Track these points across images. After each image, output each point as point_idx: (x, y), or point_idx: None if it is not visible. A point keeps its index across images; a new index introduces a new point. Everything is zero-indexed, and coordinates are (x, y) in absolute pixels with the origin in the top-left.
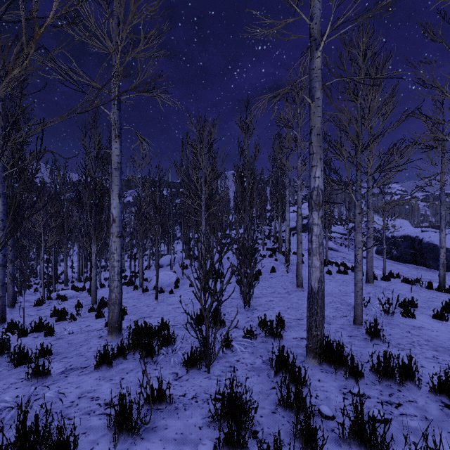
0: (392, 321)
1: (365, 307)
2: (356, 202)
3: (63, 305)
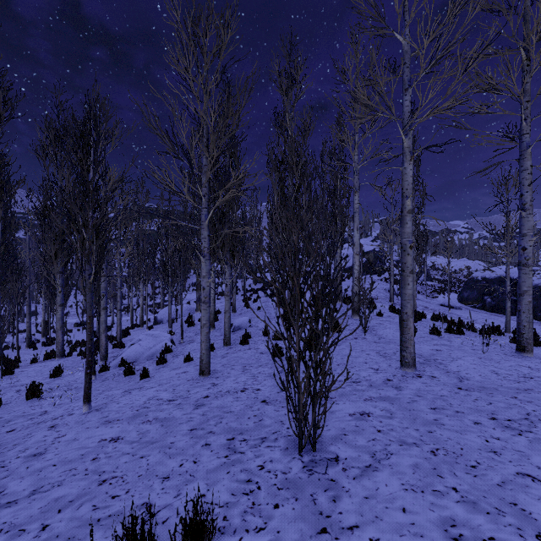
0: None
1: None
2: None
3: None
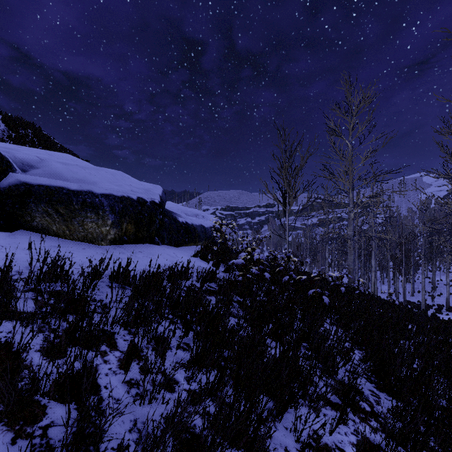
0: None
1: None
2: None
3: None
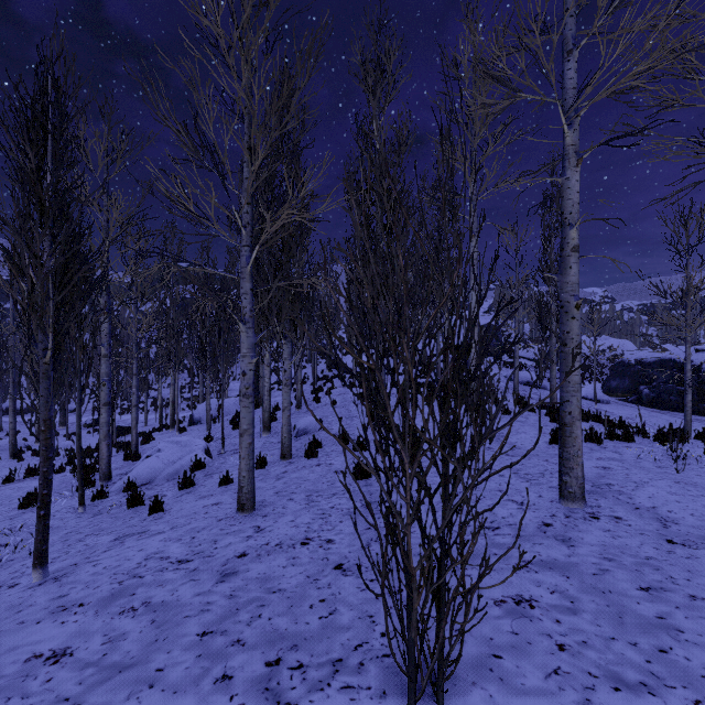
0: None
1: None
2: None
3: None
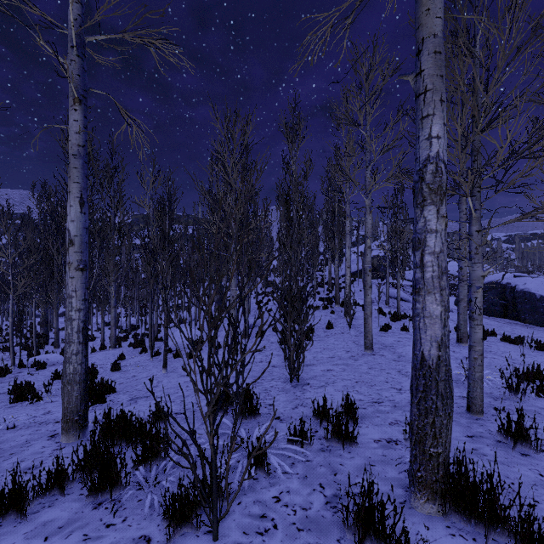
0: (526, 405)
1: None
2: (474, 212)
3: (36, 376)
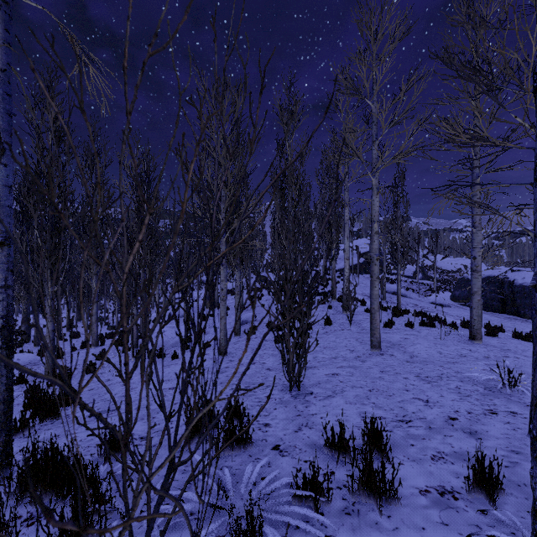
0: None
1: (511, 388)
2: None
3: None
